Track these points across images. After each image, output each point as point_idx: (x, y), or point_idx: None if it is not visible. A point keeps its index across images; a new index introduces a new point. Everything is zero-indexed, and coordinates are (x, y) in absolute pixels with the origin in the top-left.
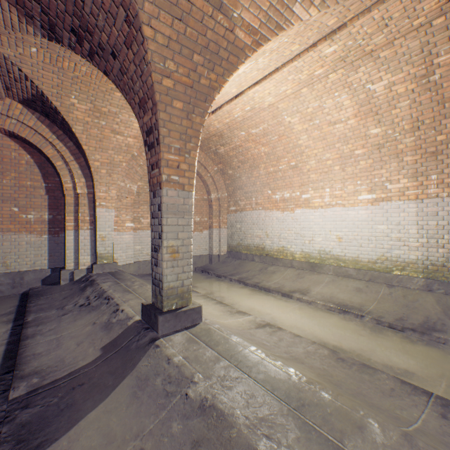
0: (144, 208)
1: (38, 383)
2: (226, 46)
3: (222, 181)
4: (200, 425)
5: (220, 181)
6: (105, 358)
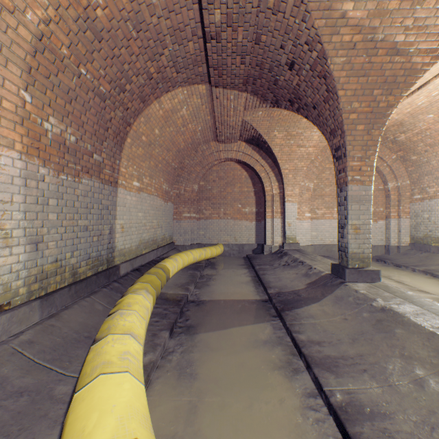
0: (318, 201)
1: (278, 290)
2: (402, 74)
3: (402, 169)
4: (380, 315)
5: (399, 169)
6: (311, 288)
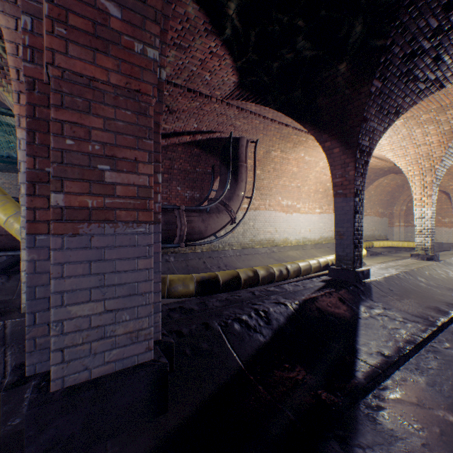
0: None
1: None
2: None
3: None
4: None
5: None
6: None
